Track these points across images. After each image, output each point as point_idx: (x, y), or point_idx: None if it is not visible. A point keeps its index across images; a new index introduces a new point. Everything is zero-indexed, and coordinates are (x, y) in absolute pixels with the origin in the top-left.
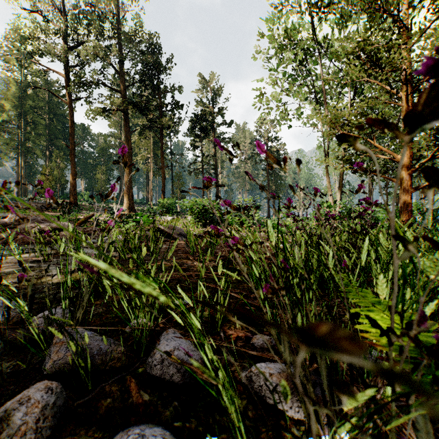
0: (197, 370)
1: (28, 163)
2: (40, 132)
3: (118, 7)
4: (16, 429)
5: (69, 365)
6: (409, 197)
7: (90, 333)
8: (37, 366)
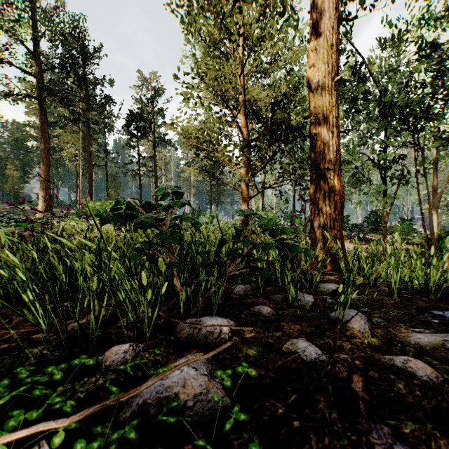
0: None
1: None
2: None
3: None
4: None
5: None
6: (247, 205)
7: None
8: None
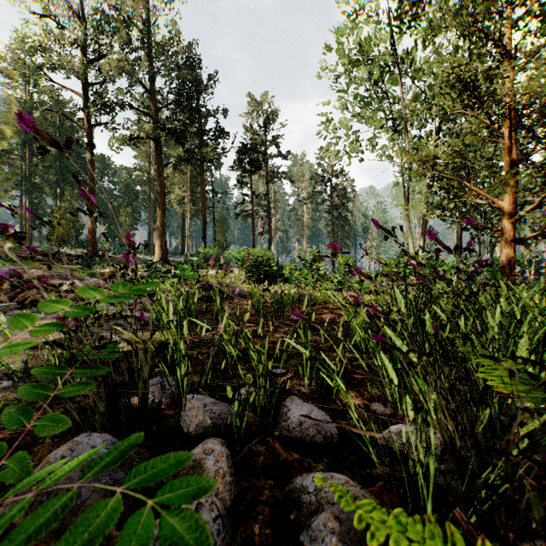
0: (350, 427)
1: (34, 203)
2: (49, 165)
3: (148, 10)
4: (213, 473)
5: (211, 429)
6: (512, 250)
7: (214, 399)
8: (171, 431)
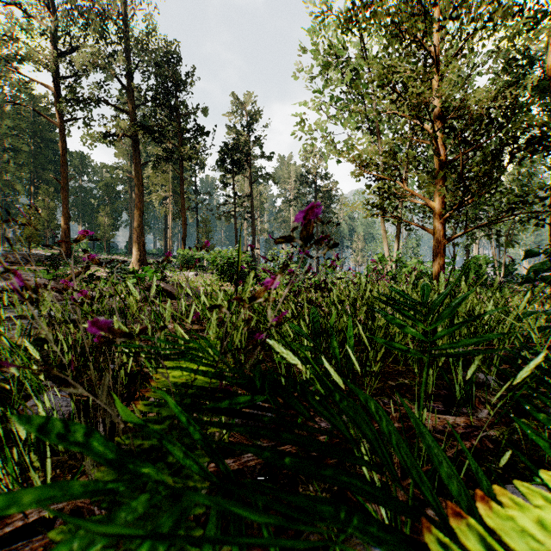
0: None
1: (6, 202)
2: (23, 162)
3: (125, 4)
4: None
5: None
6: (442, 250)
7: None
8: None
